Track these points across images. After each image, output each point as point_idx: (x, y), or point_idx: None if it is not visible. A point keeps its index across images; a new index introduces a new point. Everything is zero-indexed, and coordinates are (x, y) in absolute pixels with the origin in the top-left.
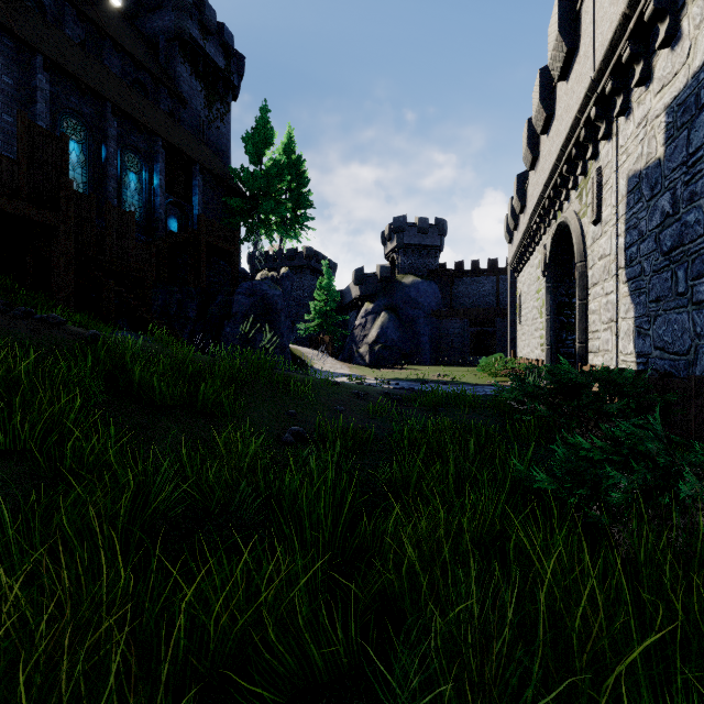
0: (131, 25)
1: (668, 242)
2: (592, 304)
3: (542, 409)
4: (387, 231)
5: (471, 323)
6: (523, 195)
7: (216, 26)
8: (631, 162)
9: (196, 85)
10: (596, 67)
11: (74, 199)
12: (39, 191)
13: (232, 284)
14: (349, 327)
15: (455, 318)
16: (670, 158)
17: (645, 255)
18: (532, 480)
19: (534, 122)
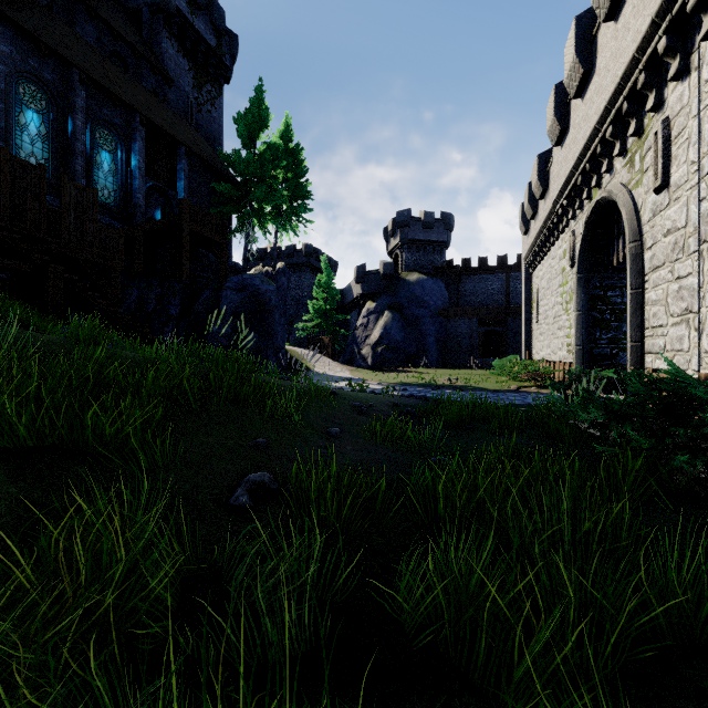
0: None
1: None
2: (652, 292)
3: (639, 438)
4: (391, 226)
5: (480, 323)
6: (544, 177)
7: (205, 0)
8: None
9: (183, 63)
10: None
11: (17, 168)
12: None
13: (220, 278)
14: (350, 327)
15: (463, 317)
16: None
17: None
18: None
19: (565, 84)
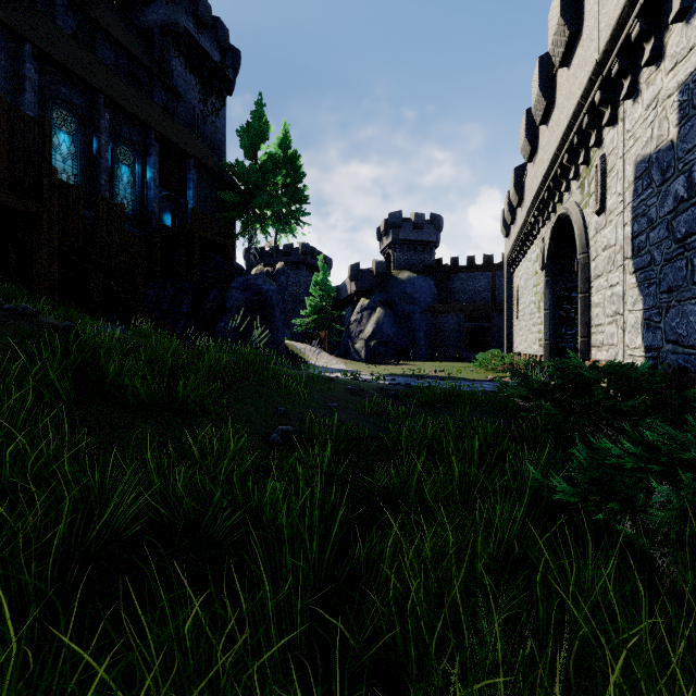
0: (125, 18)
1: (682, 228)
2: (595, 296)
3: (550, 407)
4: (383, 227)
5: (467, 319)
6: (520, 188)
7: (211, 20)
8: (640, 146)
9: (191, 79)
10: (602, 48)
11: (61, 190)
12: (19, 179)
13: (226, 278)
14: (345, 323)
15: (451, 313)
16: (685, 139)
17: (655, 244)
18: (552, 490)
19: (533, 112)
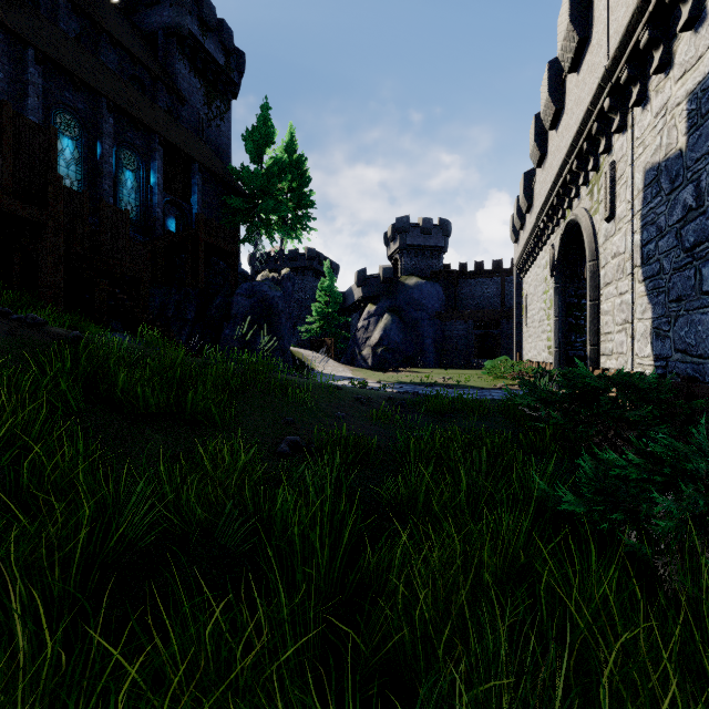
0: (128, 21)
1: (691, 238)
2: (604, 304)
3: (558, 416)
4: (390, 232)
5: (475, 326)
6: (529, 193)
7: (215, 22)
8: (649, 154)
9: (195, 82)
10: (611, 55)
11: (65, 196)
12: (25, 186)
13: (232, 285)
14: (351, 329)
15: (460, 320)
16: (693, 148)
17: (664, 252)
18: (558, 500)
19: (542, 117)
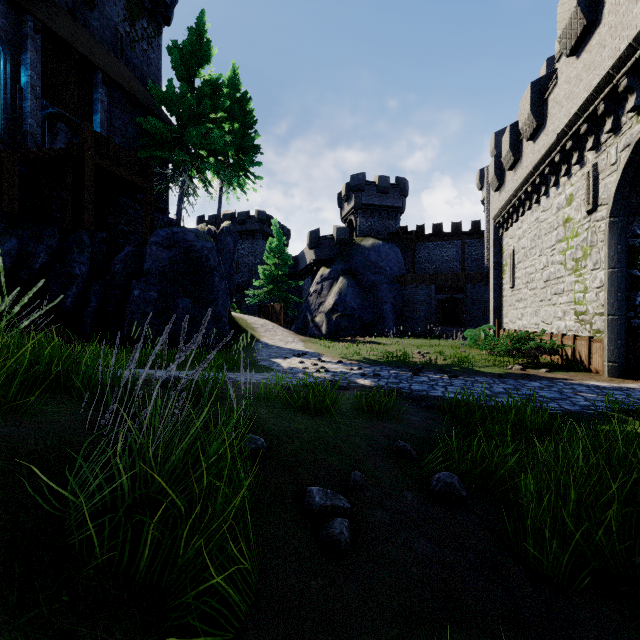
0: None
1: None
2: None
3: None
4: (344, 191)
5: (438, 290)
6: (539, 109)
7: None
8: None
9: None
10: None
11: None
12: None
13: (144, 231)
14: (303, 294)
15: (421, 284)
16: None
17: None
18: None
19: None
